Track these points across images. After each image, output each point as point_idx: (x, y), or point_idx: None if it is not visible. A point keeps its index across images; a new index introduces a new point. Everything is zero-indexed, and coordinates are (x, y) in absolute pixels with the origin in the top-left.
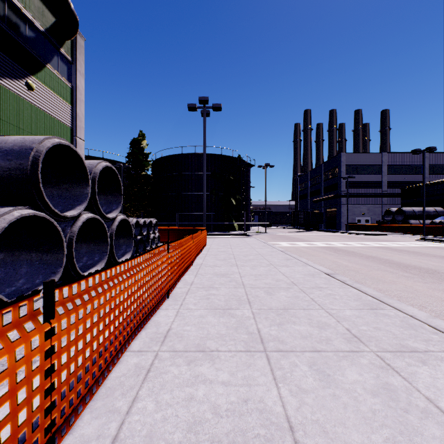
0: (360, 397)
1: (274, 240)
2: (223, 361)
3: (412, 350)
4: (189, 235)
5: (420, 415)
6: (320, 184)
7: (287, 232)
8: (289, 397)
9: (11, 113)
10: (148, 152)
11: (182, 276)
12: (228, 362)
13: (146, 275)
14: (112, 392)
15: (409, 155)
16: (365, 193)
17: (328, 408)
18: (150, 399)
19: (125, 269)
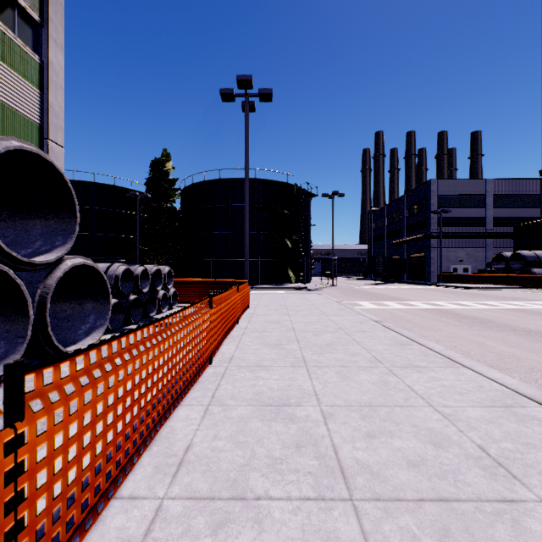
0: None
1: (348, 297)
2: None
3: None
4: (201, 300)
5: None
6: (402, 222)
7: (361, 285)
8: None
9: None
10: (174, 178)
11: (170, 414)
12: None
13: None
14: None
15: (522, 182)
16: (464, 232)
17: None
18: None
19: None
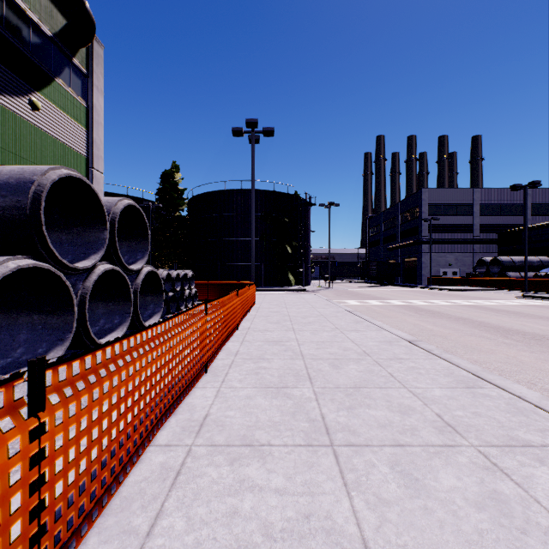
0: (460, 511)
1: (339, 297)
2: (277, 459)
3: (524, 444)
4: (234, 292)
5: (544, 538)
6: (397, 228)
7: (356, 287)
8: (366, 511)
9: (10, 138)
10: (182, 188)
11: (225, 344)
12: (283, 461)
13: (176, 344)
14: (129, 504)
15: (507, 192)
16: (453, 238)
17: (419, 528)
18: (180, 514)
19: (148, 338)
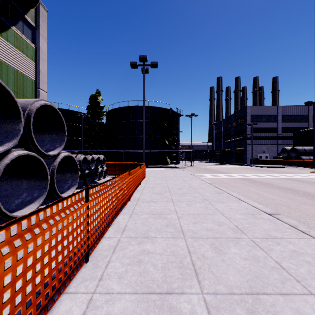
0: None
1: (199, 172)
2: None
3: None
4: (126, 172)
5: None
6: (231, 130)
7: (207, 165)
8: None
9: None
10: (102, 105)
11: (116, 217)
12: None
13: (0, 274)
14: None
15: (298, 108)
16: (265, 136)
17: None
18: None
19: None
